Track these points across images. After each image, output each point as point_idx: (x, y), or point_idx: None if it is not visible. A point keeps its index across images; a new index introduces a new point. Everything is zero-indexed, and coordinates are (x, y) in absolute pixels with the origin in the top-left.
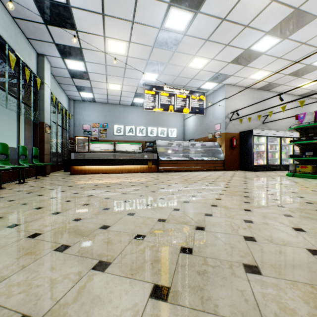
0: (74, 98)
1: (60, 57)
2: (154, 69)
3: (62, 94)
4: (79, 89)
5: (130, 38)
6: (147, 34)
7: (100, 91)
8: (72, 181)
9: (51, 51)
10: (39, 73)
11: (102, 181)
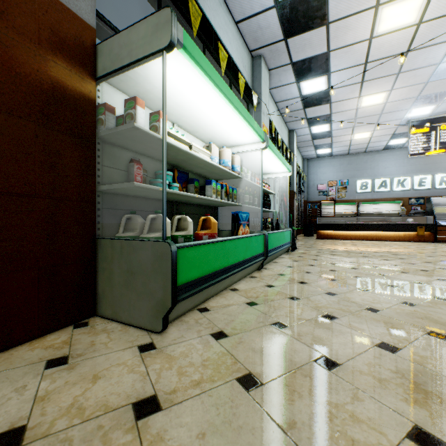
0: (307, 157)
1: (307, 127)
2: (428, 101)
3: (299, 157)
4: (317, 147)
5: (391, 87)
6: (417, 75)
7: (341, 144)
8: (327, 243)
9: (300, 125)
10: (290, 147)
11: (359, 245)
